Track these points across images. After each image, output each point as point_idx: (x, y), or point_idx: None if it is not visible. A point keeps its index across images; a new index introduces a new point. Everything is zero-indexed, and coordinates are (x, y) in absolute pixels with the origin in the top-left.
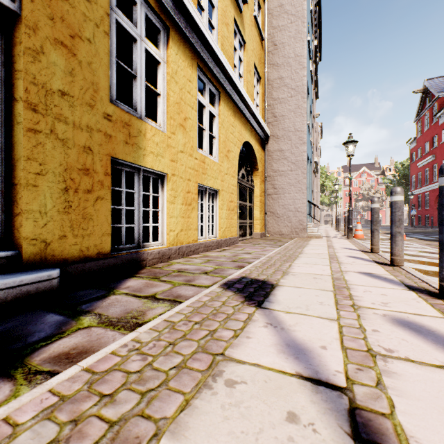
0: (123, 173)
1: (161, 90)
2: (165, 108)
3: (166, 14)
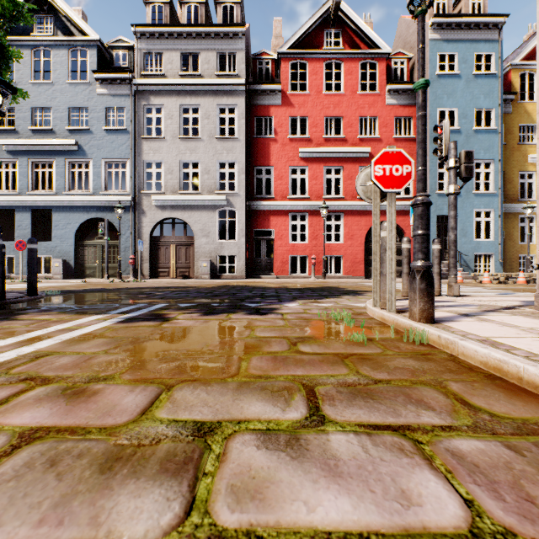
0: (521, 257)
1: (533, 233)
2: (535, 237)
3: (535, 212)
